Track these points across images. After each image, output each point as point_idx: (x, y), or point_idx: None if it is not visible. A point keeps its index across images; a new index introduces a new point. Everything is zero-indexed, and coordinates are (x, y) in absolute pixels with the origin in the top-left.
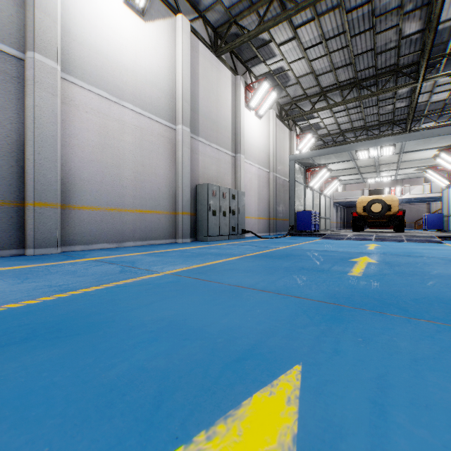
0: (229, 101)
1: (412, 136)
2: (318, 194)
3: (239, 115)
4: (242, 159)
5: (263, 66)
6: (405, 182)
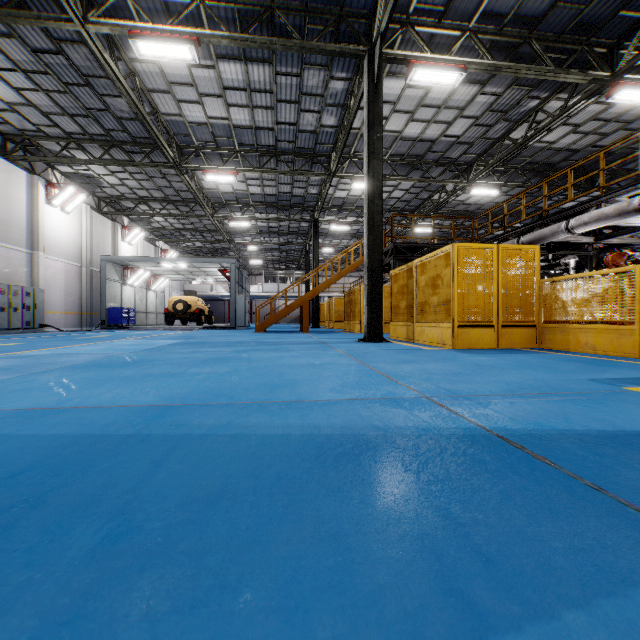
0: (24, 200)
1: (192, 260)
2: (145, 289)
3: (38, 214)
4: (42, 256)
5: (69, 168)
6: (258, 278)
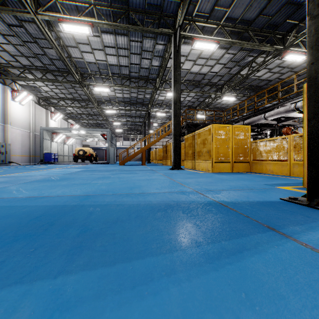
0: (1, 98)
1: (87, 129)
2: (63, 144)
3: (7, 105)
4: (10, 127)
5: (24, 82)
6: (120, 138)
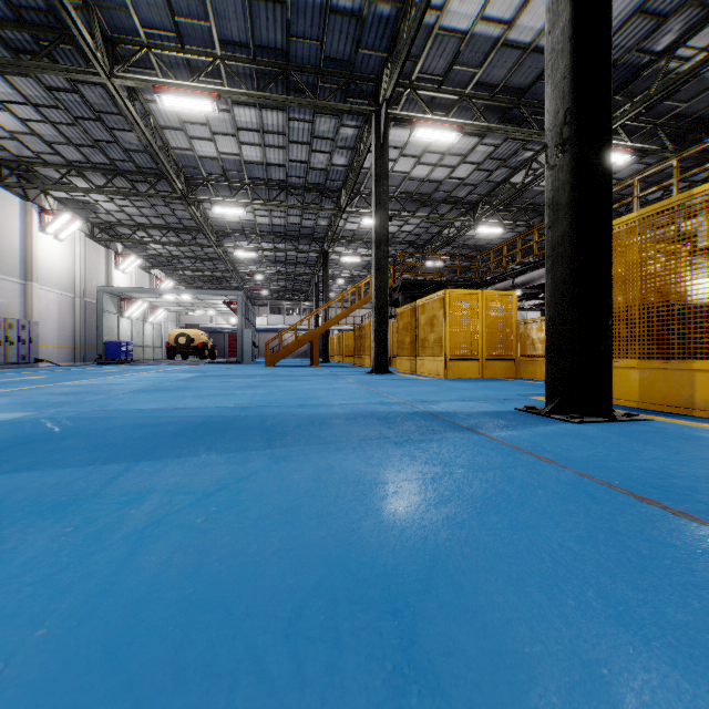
0: (18, 228)
1: (197, 292)
2: (142, 322)
3: (32, 242)
4: (37, 287)
5: (64, 193)
6: (262, 309)
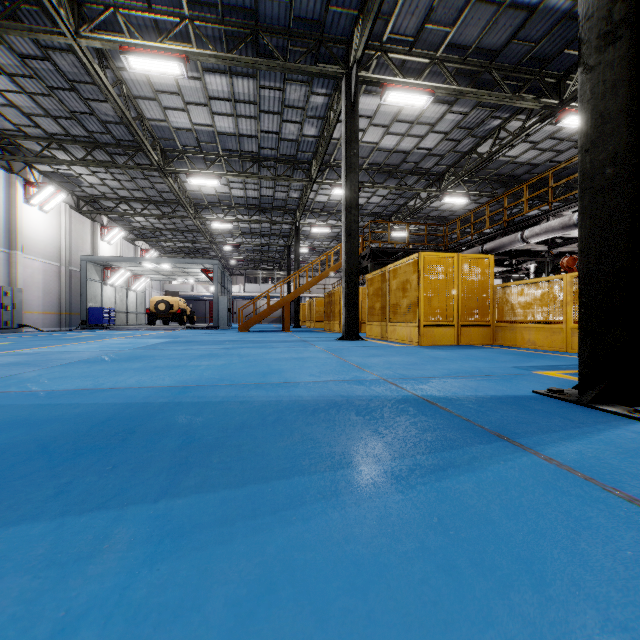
0: (3, 199)
1: (175, 260)
2: (125, 289)
3: (16, 213)
4: (21, 256)
5: (49, 167)
6: (239, 278)
